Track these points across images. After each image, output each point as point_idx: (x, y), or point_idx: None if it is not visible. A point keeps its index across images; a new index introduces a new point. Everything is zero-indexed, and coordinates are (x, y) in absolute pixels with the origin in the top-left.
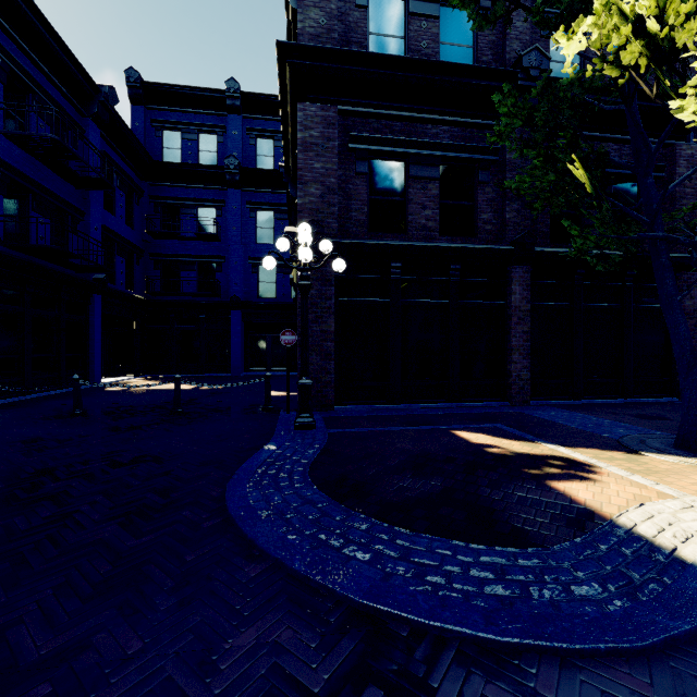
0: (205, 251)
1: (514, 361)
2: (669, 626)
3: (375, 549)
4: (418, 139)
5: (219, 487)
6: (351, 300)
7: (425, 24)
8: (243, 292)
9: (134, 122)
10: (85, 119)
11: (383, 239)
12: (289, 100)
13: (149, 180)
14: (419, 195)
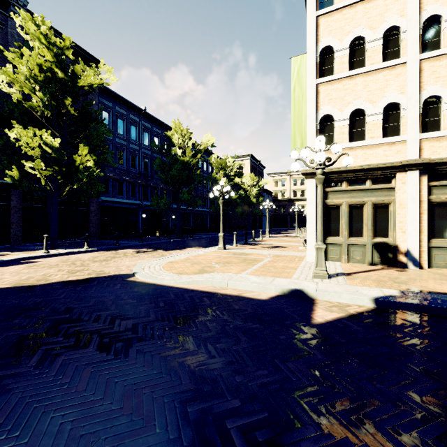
0: None
1: (13, 228)
2: None
3: None
4: None
5: None
6: None
7: None
8: None
9: None
10: None
11: None
12: None
13: None
14: None
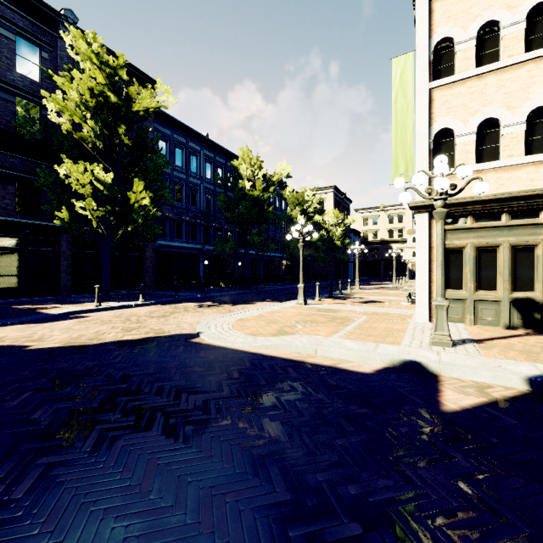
0: None
1: (63, 277)
2: (34, 319)
3: None
4: (0, 164)
5: None
6: None
7: (5, 104)
8: None
9: None
10: None
11: None
12: None
13: None
14: (1, 191)
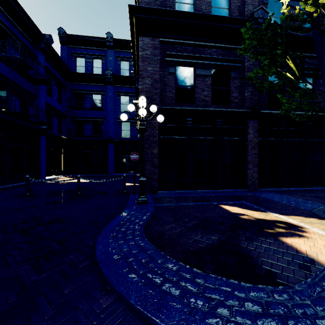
0: (96, 115)
1: (249, 168)
2: None
3: (182, 286)
4: (201, 55)
5: (93, 238)
6: (166, 137)
7: None
8: (114, 135)
9: (62, 53)
10: (37, 50)
11: (183, 106)
12: (135, 37)
13: (69, 81)
14: (201, 84)
